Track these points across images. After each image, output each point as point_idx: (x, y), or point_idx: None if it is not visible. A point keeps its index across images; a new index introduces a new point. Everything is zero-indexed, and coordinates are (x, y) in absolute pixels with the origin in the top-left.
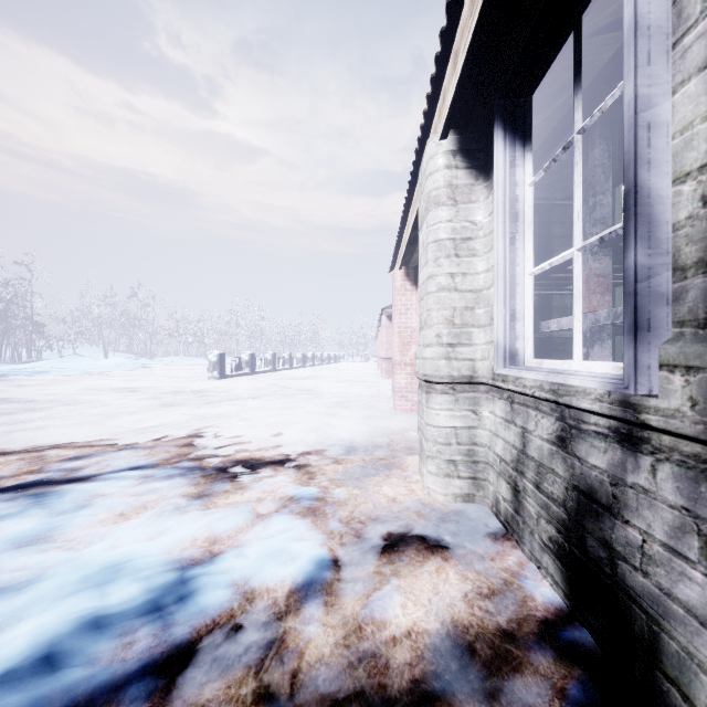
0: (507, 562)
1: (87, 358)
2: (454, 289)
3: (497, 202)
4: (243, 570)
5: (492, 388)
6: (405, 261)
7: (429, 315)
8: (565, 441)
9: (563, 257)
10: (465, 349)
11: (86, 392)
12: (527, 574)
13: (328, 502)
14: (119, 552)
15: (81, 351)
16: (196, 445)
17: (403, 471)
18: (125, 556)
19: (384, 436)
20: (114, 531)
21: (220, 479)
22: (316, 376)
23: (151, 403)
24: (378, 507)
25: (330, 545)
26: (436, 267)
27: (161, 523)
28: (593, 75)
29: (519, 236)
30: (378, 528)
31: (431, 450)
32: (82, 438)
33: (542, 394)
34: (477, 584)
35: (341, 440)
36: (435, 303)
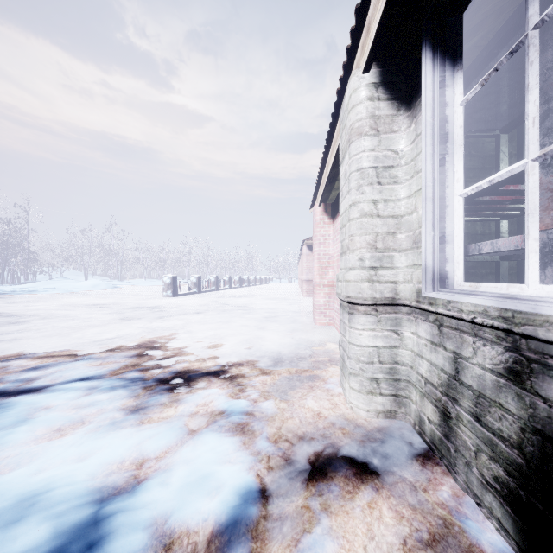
0: (442, 496)
1: (70, 280)
2: (376, 215)
3: (426, 124)
4: (164, 505)
5: (414, 310)
6: (324, 198)
7: (351, 240)
8: (519, 375)
9: (510, 171)
10: (387, 272)
11: (63, 308)
12: (467, 513)
13: (256, 417)
14: (41, 480)
15: (67, 275)
16: (143, 356)
17: (326, 383)
18: (46, 484)
19: (307, 348)
20: (45, 452)
21: (158, 392)
22: (250, 294)
23: (114, 317)
24: (304, 423)
25: (257, 470)
26: (359, 195)
27: (93, 441)
28: (505, 15)
29: (449, 158)
30: (305, 448)
31: (354, 367)
32: (47, 348)
33: (487, 321)
34: (415, 527)
35: (270, 351)
36: (358, 228)
